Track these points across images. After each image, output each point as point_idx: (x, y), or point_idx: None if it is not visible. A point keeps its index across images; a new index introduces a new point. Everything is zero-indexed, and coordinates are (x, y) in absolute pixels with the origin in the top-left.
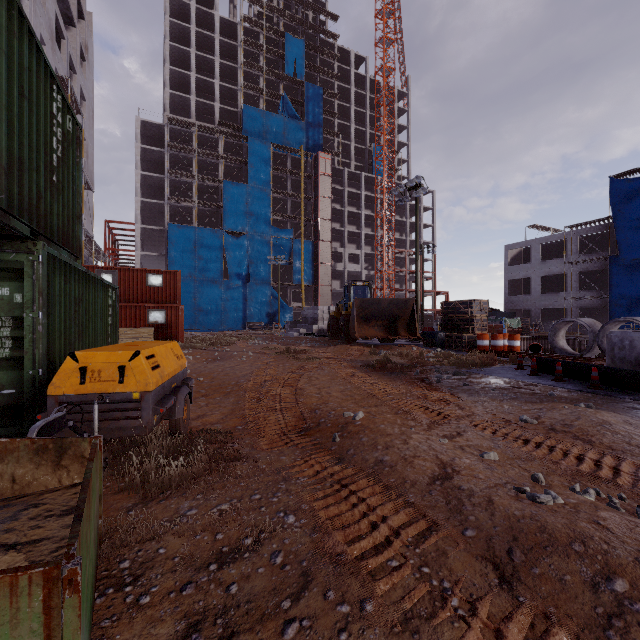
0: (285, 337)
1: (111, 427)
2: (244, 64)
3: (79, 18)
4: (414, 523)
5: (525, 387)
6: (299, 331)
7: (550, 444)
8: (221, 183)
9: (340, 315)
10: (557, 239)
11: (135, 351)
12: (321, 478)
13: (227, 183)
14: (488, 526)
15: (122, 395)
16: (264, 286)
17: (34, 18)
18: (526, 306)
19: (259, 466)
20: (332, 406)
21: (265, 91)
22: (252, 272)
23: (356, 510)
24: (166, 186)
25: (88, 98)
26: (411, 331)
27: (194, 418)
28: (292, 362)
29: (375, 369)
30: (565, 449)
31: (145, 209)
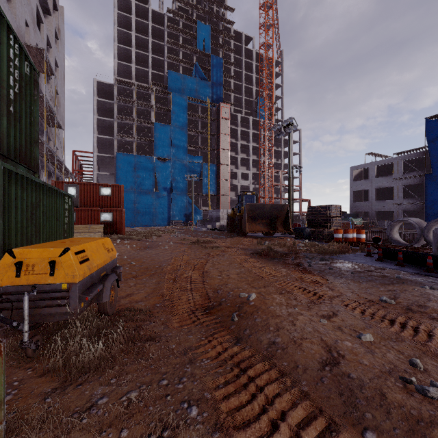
0: (197, 231)
1: (43, 313)
2: (169, 42)
3: (54, 10)
4: (313, 421)
5: (376, 271)
6: (206, 227)
7: (412, 324)
8: (153, 124)
9: (235, 216)
10: (387, 162)
11: (64, 248)
12: (222, 360)
13: (157, 124)
14: (387, 427)
15: (52, 286)
16: (182, 195)
17: (20, 7)
18: (365, 209)
19: (169, 347)
20: (230, 287)
21: (183, 61)
22: (174, 186)
23: (255, 403)
24: (115, 126)
25: (60, 65)
26: (286, 227)
27: (123, 296)
28: (201, 250)
29: (262, 256)
30: (428, 330)
31: (100, 142)
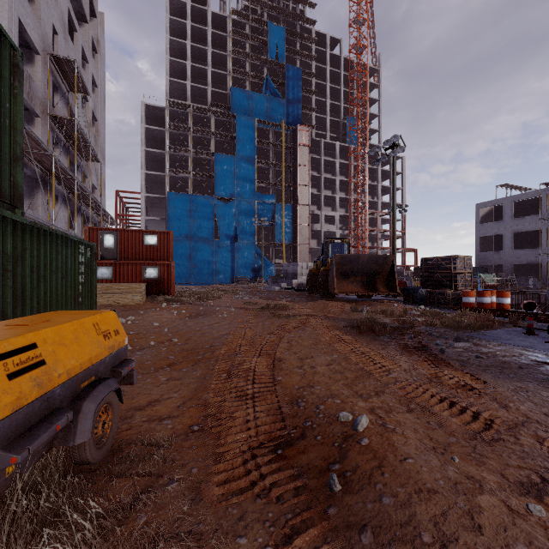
0: (267, 291)
1: None
2: (232, 52)
3: (92, 17)
4: None
5: None
6: (280, 285)
7: None
8: (212, 156)
9: (318, 271)
10: (531, 196)
11: None
12: None
13: (218, 155)
14: None
15: None
16: (250, 245)
17: (46, 9)
18: (498, 262)
19: None
20: (319, 393)
21: (250, 74)
22: (239, 233)
23: None
24: (166, 160)
25: (100, 85)
26: (390, 287)
27: (143, 406)
28: (272, 320)
29: (361, 331)
30: None
31: (149, 180)
